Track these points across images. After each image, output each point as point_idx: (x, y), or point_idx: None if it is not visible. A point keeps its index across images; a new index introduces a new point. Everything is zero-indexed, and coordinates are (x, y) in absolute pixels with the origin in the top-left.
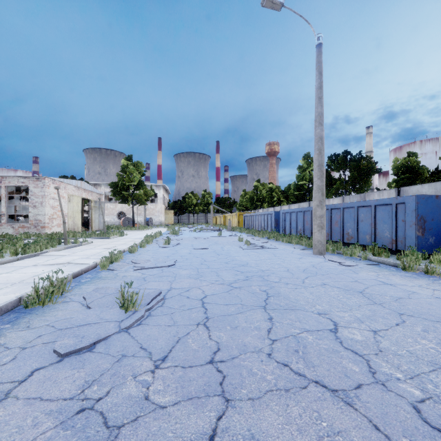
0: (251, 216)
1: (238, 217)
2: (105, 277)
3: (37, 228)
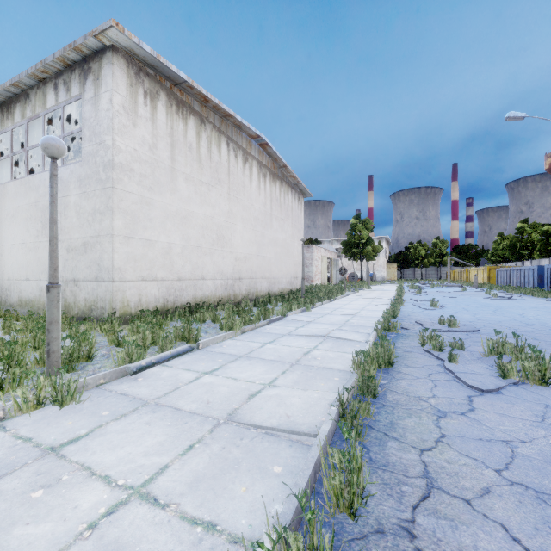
0: (506, 271)
1: (487, 272)
2: (407, 302)
3: (308, 281)
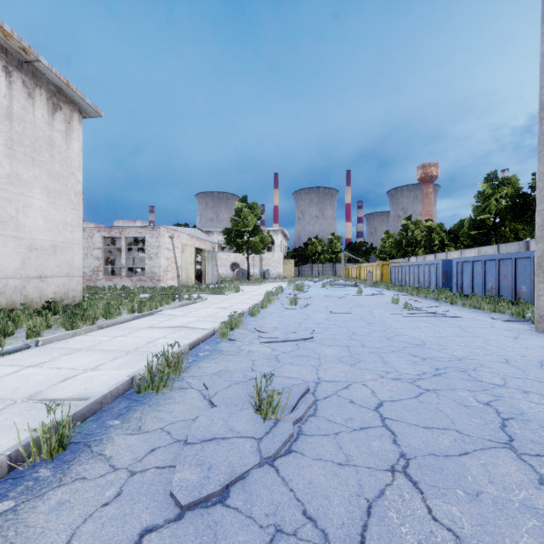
0: (401, 267)
1: (380, 268)
2: (227, 351)
3: (153, 281)
